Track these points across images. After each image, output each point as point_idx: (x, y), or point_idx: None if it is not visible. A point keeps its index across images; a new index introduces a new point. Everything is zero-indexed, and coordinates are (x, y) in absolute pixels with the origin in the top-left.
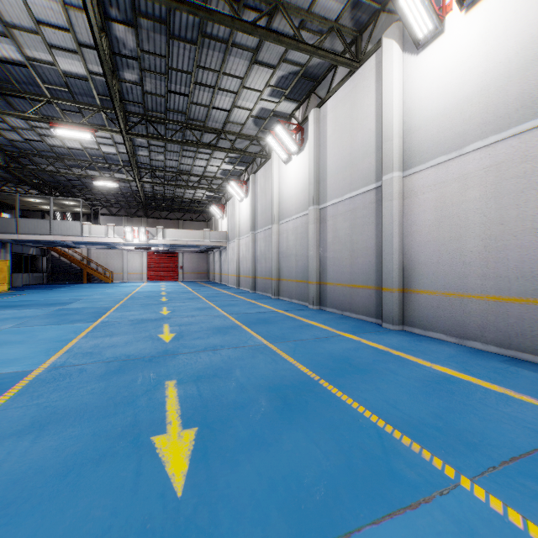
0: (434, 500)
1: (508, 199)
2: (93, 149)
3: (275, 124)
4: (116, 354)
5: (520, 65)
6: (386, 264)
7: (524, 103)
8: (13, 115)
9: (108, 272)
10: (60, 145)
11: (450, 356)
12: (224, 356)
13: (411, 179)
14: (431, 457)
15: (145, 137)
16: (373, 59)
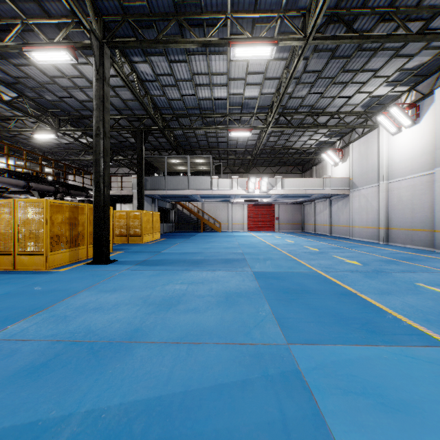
0: None
1: None
2: (237, 94)
3: None
4: None
5: None
6: None
7: None
8: (193, 43)
9: (217, 223)
10: (207, 97)
11: None
12: None
13: None
14: None
15: (334, 39)
16: None
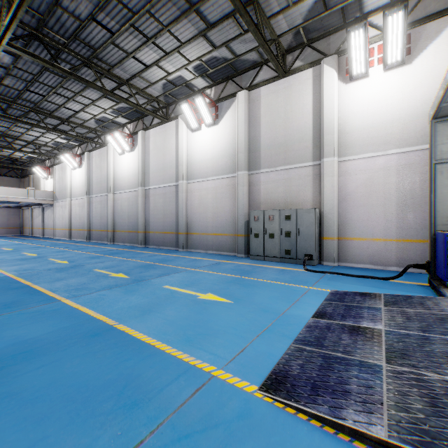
0: (185, 271)
1: (219, 200)
2: None
3: (115, 131)
4: (46, 268)
5: (221, 156)
6: (180, 222)
7: (222, 169)
8: None
9: None
10: None
11: (201, 255)
12: (109, 263)
13: (190, 185)
14: (187, 268)
15: None
16: (175, 122)
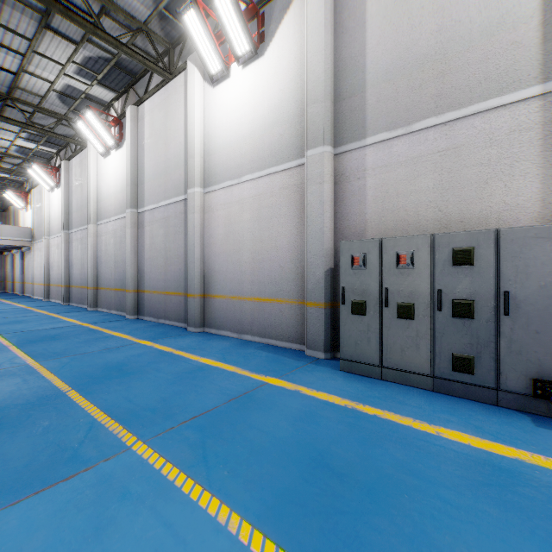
0: (95, 467)
1: (265, 223)
2: None
3: (84, 109)
4: None
5: (271, 123)
6: (190, 272)
7: (272, 153)
8: None
9: None
10: None
11: (223, 348)
12: None
13: (210, 196)
14: (125, 434)
15: None
16: (183, 76)
